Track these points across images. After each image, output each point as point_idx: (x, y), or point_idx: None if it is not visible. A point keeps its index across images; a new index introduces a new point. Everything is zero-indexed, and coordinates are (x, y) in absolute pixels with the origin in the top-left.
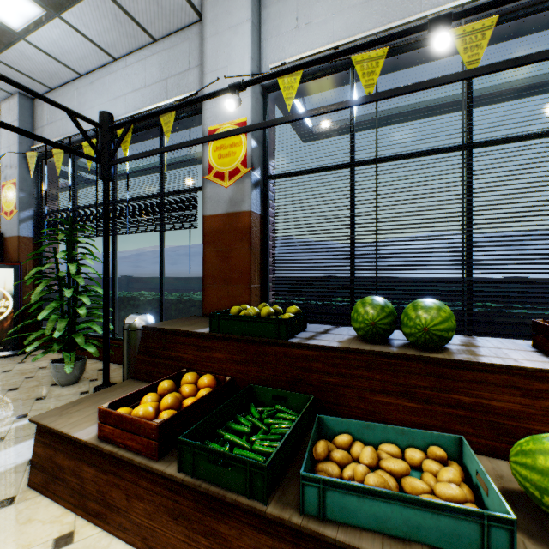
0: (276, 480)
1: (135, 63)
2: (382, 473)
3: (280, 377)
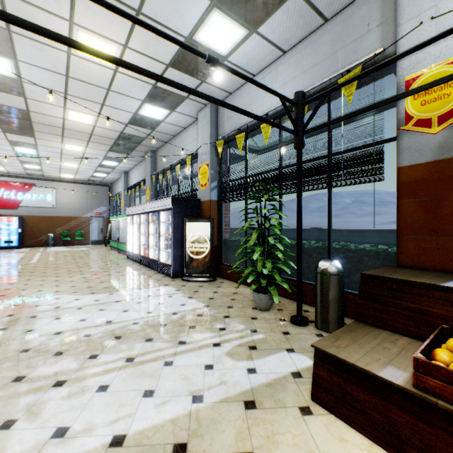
0: None
1: (303, 48)
2: None
3: None
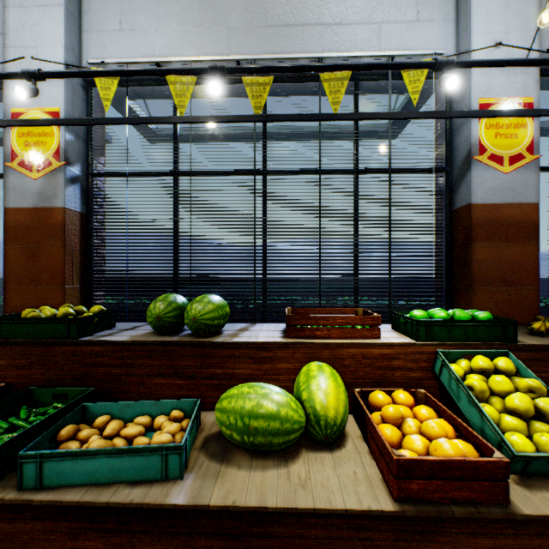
0: (10, 469)
1: None
2: (117, 439)
3: (66, 376)
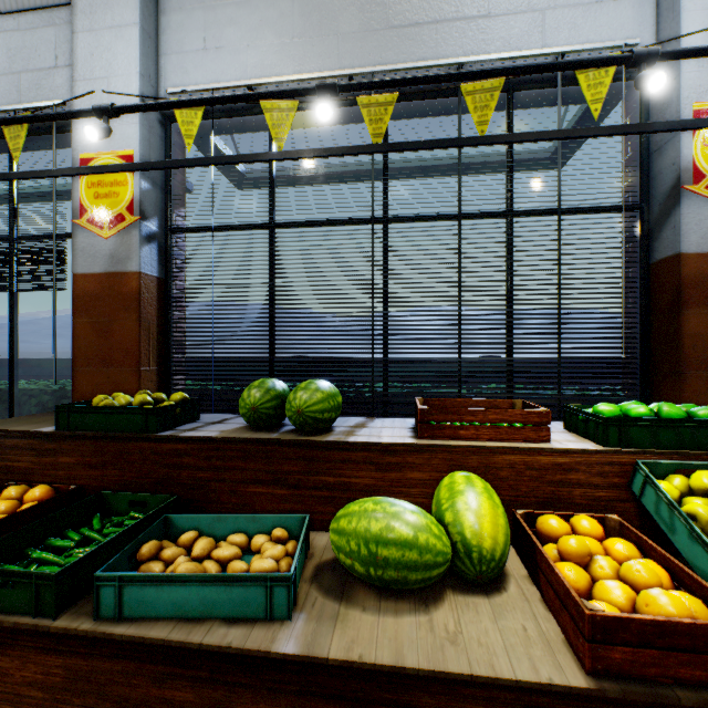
0: (83, 592)
1: None
2: (208, 562)
3: (145, 479)
